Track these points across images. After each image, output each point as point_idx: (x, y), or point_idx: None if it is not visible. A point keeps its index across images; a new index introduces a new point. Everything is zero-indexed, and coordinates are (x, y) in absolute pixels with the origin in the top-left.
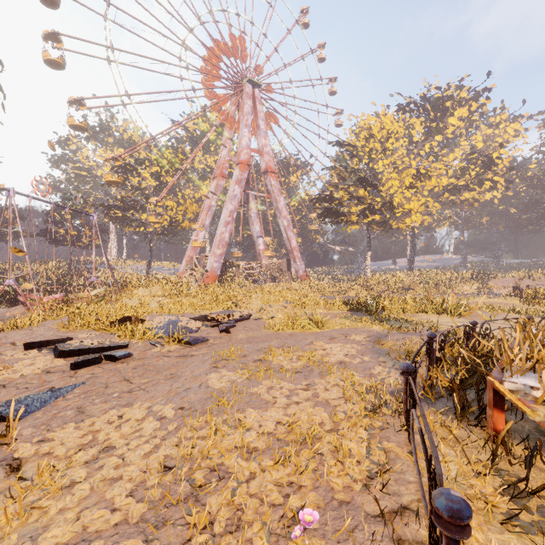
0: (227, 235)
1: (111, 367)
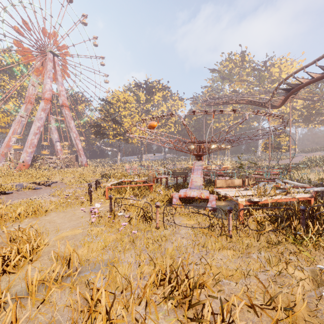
0: (36, 141)
1: (8, 195)
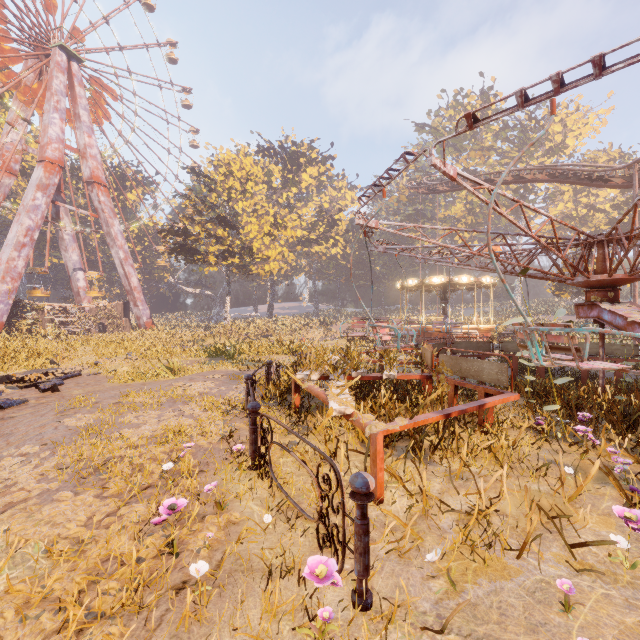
0: (22, 263)
1: None
